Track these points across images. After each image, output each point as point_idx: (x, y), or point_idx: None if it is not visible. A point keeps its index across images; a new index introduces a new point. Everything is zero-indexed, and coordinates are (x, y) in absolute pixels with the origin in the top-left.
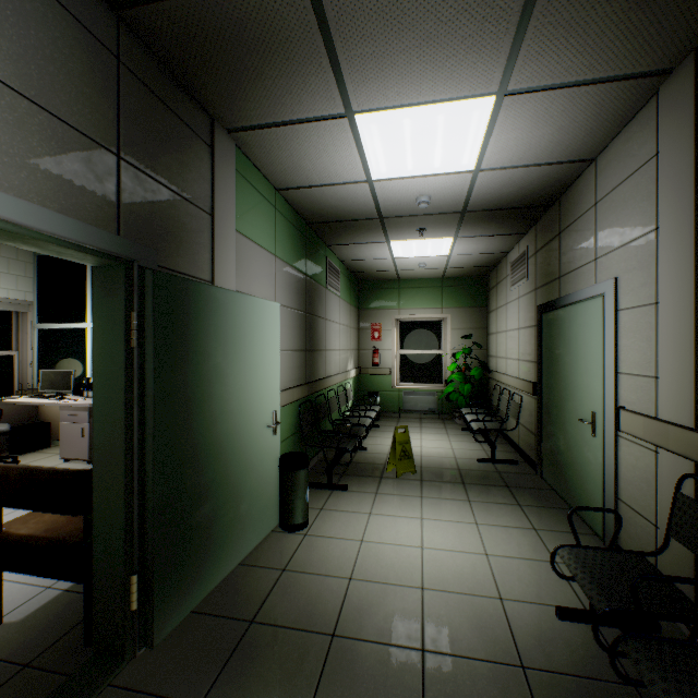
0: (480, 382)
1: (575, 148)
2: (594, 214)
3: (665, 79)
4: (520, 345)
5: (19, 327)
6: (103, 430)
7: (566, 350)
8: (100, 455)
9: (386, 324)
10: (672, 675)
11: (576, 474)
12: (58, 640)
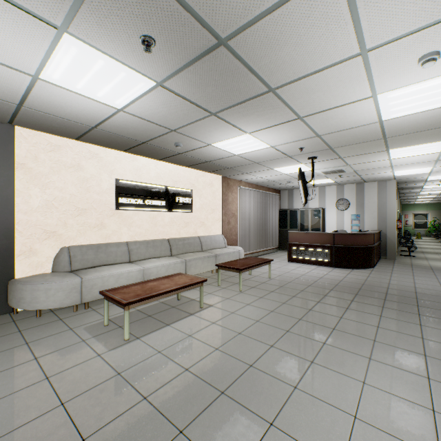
0: (438, 227)
1: None
2: None
3: None
4: None
5: None
6: None
7: None
8: None
9: (409, 214)
10: None
11: None
12: None
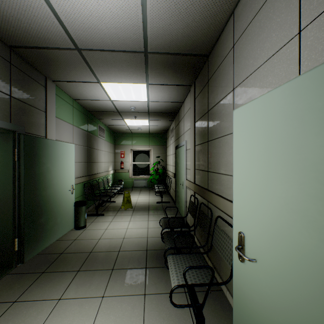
0: (162, 174)
1: (176, 99)
2: (184, 119)
3: (191, 87)
4: (172, 160)
5: None
6: (3, 189)
7: (179, 162)
8: (2, 198)
9: (127, 151)
10: (169, 236)
11: (181, 202)
12: None
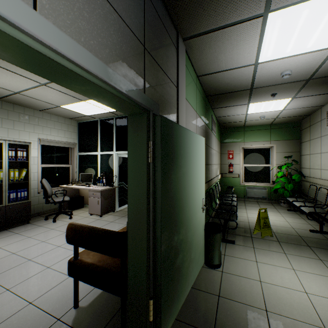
0: (298, 183)
1: None
2: None
3: None
4: None
5: (71, 154)
6: (133, 211)
7: None
8: (132, 225)
9: (236, 150)
10: None
11: None
12: (106, 325)
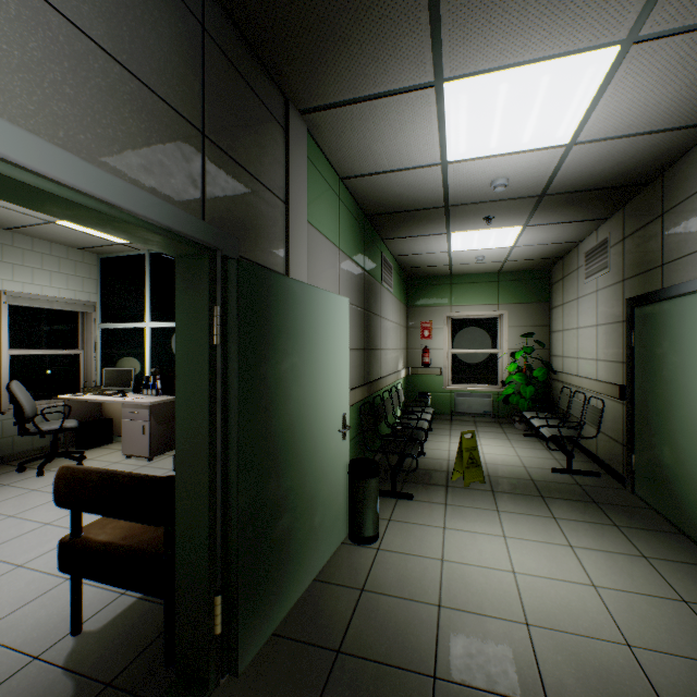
0: (543, 384)
1: None
2: None
3: None
4: (599, 343)
5: (84, 327)
6: (185, 435)
7: (674, 349)
8: (183, 462)
9: (437, 322)
10: None
11: (691, 494)
12: (137, 657)
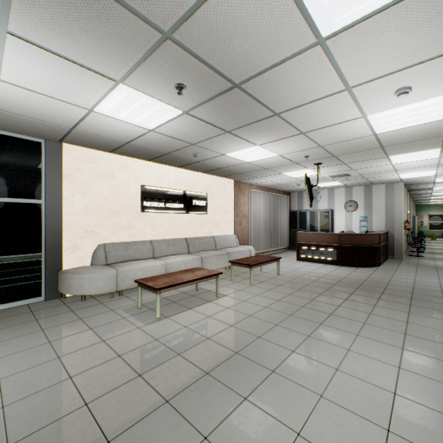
0: None
1: None
2: None
3: None
4: None
5: None
6: None
7: None
8: None
9: (424, 215)
10: None
11: None
12: None
